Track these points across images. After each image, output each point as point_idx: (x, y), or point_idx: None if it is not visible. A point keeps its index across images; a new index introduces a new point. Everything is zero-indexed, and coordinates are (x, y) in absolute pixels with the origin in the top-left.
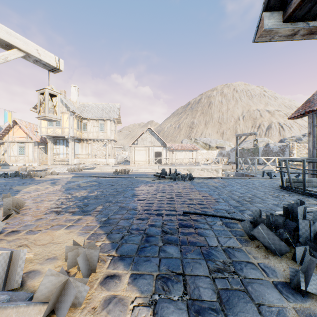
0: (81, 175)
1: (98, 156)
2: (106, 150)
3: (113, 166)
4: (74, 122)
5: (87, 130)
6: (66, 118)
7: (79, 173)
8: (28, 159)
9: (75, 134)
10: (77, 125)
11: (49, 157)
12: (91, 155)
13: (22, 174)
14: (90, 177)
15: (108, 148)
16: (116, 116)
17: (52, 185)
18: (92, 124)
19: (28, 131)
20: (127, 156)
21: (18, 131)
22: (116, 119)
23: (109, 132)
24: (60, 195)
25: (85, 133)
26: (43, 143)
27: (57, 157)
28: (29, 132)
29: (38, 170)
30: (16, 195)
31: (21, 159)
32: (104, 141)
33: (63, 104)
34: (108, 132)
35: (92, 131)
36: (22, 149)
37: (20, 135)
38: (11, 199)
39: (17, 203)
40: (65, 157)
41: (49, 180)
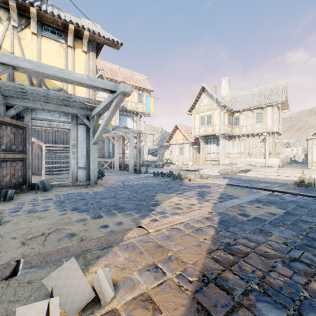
0: (238, 181)
1: (253, 155)
2: (264, 147)
3: (277, 168)
4: (224, 117)
5: (239, 124)
6: (216, 114)
7: (233, 178)
8: (185, 158)
9: (225, 131)
10: (228, 120)
11: (201, 157)
12: (244, 154)
13: (173, 174)
14: (255, 189)
15: (267, 145)
16: (281, 98)
17: (198, 199)
18: (245, 116)
19: (185, 133)
20: (294, 154)
21: (178, 134)
22: (282, 102)
23: (270, 122)
24: (208, 247)
25: (236, 129)
26: (196, 143)
27: (208, 156)
28: (185, 135)
29: (190, 169)
30: (145, 218)
31: (180, 158)
32: (261, 135)
33: (213, 100)
34: (267, 122)
35: (246, 125)
36: (181, 150)
37: (180, 138)
38: (47, 305)
39: (97, 286)
40: (215, 156)
41: (197, 187)
